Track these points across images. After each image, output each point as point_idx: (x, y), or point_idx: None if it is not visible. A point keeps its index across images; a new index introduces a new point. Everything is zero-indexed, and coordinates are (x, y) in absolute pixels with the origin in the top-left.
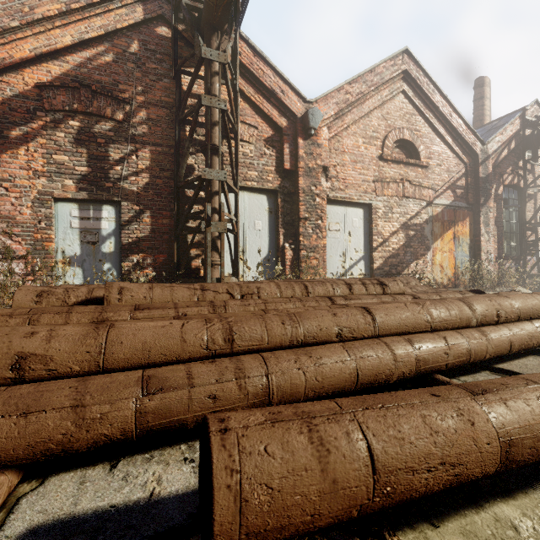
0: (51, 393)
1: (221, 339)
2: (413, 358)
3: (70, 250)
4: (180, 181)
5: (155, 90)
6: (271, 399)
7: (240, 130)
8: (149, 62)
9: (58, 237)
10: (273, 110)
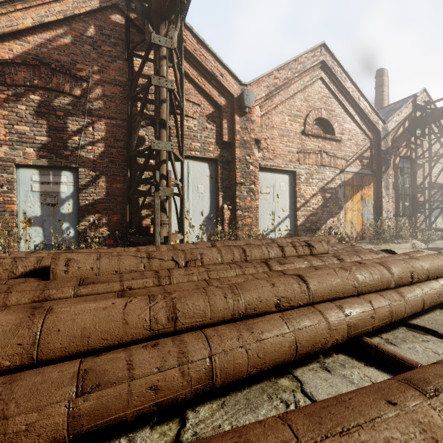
0: None
1: (164, 318)
2: (345, 324)
3: (31, 211)
4: (132, 151)
5: (110, 70)
6: (214, 382)
7: (185, 107)
8: (104, 45)
9: (20, 200)
10: (214, 91)
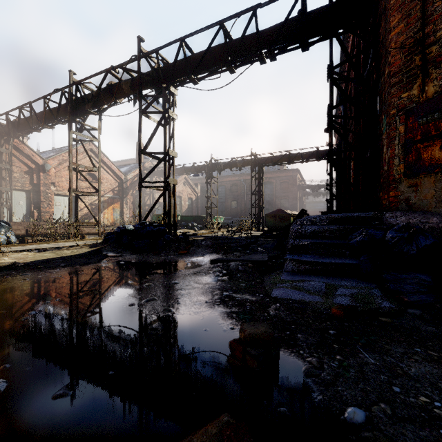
0: None
1: (23, 228)
2: None
3: None
4: None
5: None
6: None
7: (13, 168)
8: None
9: None
10: (29, 161)
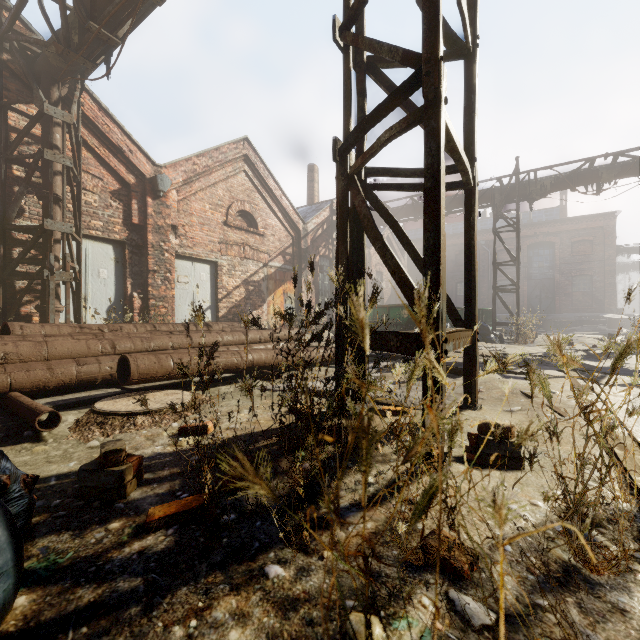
0: (35, 365)
1: (109, 348)
2: None
3: None
4: (8, 224)
5: None
6: None
7: (83, 179)
8: None
9: None
10: (121, 166)
